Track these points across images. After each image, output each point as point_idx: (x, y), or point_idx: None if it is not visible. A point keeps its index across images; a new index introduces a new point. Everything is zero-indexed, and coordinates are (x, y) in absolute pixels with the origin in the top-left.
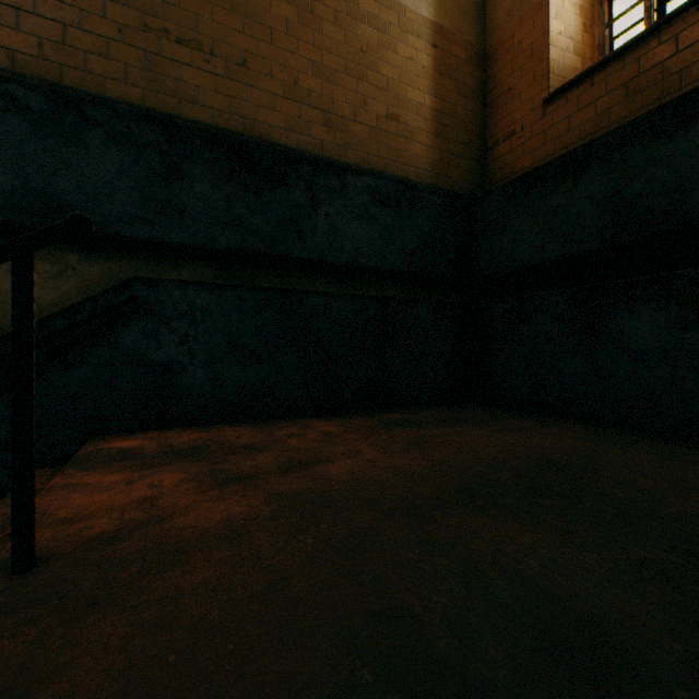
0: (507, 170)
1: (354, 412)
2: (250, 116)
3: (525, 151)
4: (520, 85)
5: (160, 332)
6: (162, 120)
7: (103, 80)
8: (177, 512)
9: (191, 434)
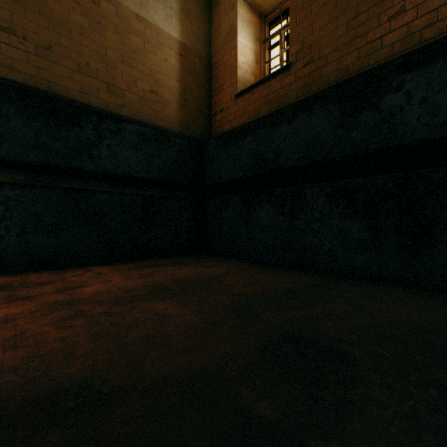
0: (221, 129)
1: (127, 261)
2: (54, 81)
3: (228, 120)
4: (226, 85)
5: None
6: None
7: None
8: None
9: (5, 278)
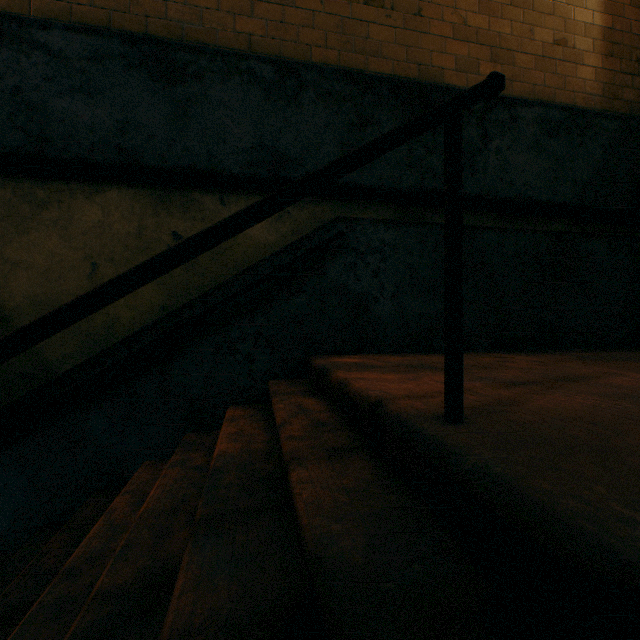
0: None
1: (526, 350)
2: (424, 62)
3: None
4: None
5: (356, 266)
6: (356, 75)
7: (309, 48)
8: (516, 399)
9: (392, 357)
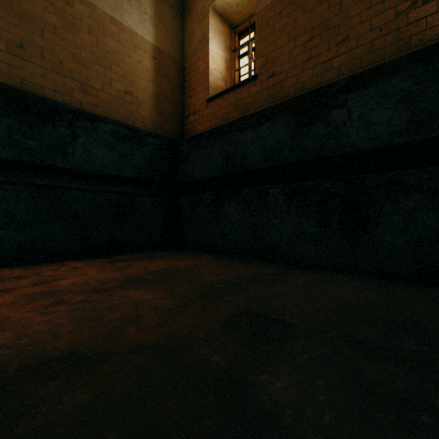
0: (193, 130)
1: (101, 256)
2: (27, 79)
3: (201, 122)
4: (198, 89)
5: None
6: None
7: None
8: None
9: None
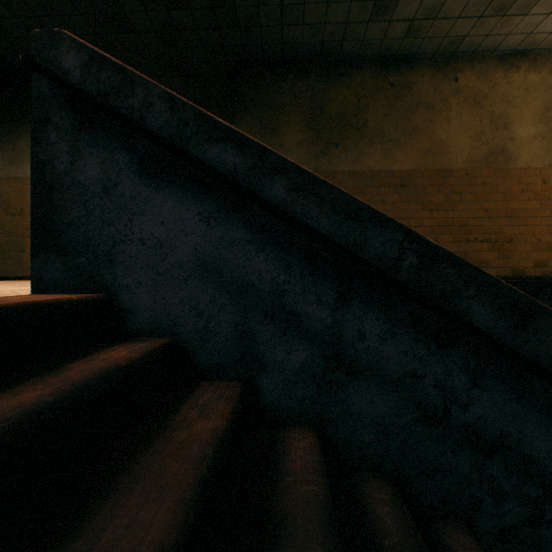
0: None
1: None
2: (513, 265)
3: None
4: None
5: None
6: None
7: None
8: None
9: None
